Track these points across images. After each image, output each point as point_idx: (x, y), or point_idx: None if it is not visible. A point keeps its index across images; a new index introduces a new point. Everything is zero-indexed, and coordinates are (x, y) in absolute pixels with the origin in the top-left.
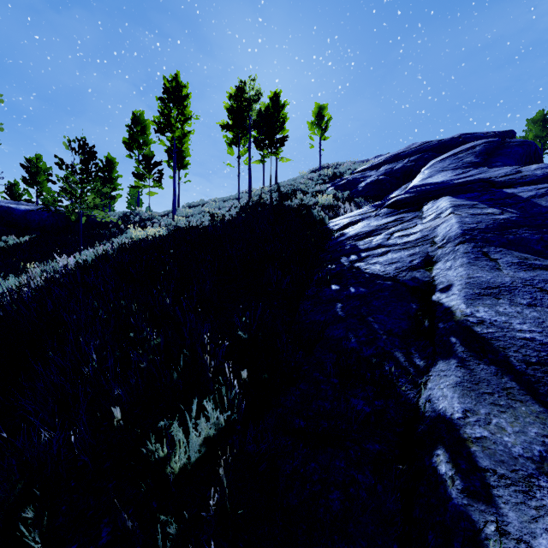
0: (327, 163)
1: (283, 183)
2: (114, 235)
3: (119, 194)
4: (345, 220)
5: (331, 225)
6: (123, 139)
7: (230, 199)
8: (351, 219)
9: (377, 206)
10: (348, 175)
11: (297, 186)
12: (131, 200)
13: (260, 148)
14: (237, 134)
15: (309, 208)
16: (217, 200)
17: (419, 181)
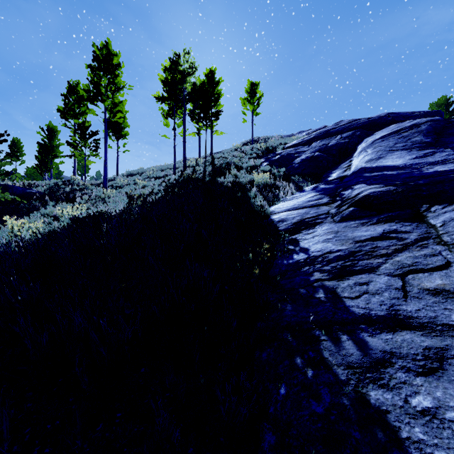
0: (257, 137)
1: (218, 155)
2: (31, 211)
3: (60, 161)
4: (292, 214)
5: (275, 220)
6: (58, 108)
7: (168, 169)
8: (301, 214)
9: (329, 194)
10: (280, 149)
11: (231, 159)
12: (78, 166)
13: (195, 121)
14: (172, 106)
15: (244, 189)
16: (155, 169)
17: (367, 162)
